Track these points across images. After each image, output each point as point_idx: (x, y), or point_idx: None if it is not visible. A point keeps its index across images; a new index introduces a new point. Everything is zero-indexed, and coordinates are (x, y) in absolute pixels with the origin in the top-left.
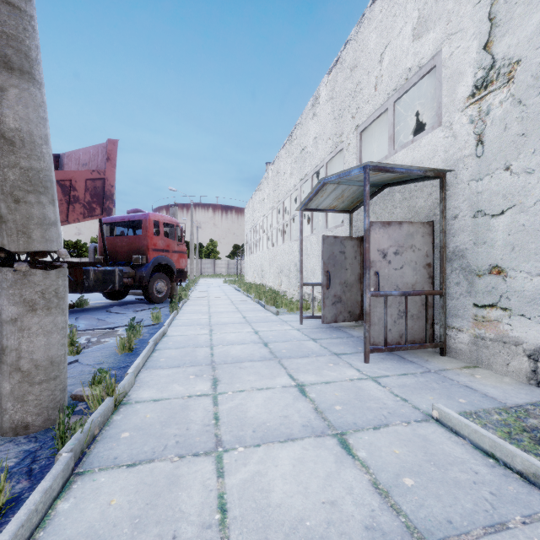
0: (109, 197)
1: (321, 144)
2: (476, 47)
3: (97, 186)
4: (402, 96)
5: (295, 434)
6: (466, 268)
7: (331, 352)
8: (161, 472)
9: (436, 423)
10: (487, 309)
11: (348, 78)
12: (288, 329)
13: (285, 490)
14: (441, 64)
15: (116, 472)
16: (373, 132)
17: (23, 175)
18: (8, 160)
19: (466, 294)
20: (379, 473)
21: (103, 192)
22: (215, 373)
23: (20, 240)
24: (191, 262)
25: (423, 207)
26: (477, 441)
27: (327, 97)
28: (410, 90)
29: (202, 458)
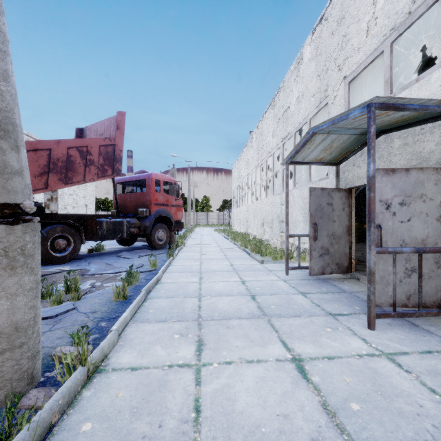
0: (118, 160)
1: (304, 102)
2: None
3: (109, 151)
4: (401, 34)
5: None
6: None
7: (324, 311)
8: None
9: None
10: None
11: (333, 31)
12: (274, 280)
13: None
14: None
15: None
16: (355, 88)
17: None
18: None
19: None
20: None
21: (113, 156)
22: (201, 332)
23: None
24: (188, 214)
25: (433, 152)
26: None
27: (311, 56)
28: (413, 25)
29: None
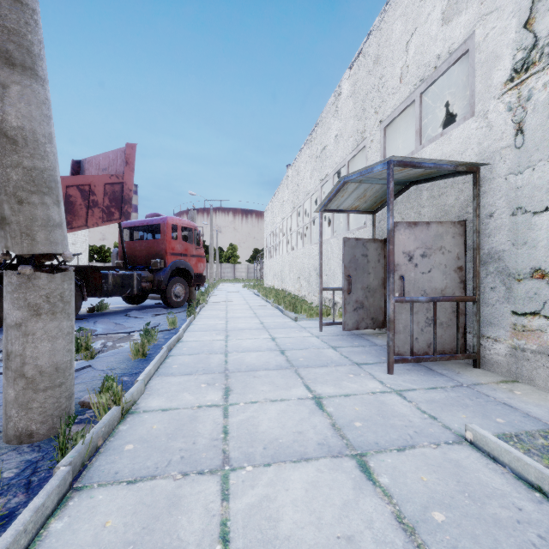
0: (127, 202)
1: (342, 142)
2: (515, 26)
3: (116, 191)
4: (429, 86)
5: (310, 453)
6: (503, 272)
7: (351, 361)
8: (162, 492)
9: (470, 447)
10: (528, 317)
11: (370, 71)
12: (306, 336)
13: (295, 520)
14: (474, 48)
15: (115, 489)
16: (398, 128)
17: (26, 175)
18: (11, 160)
19: (503, 300)
20: (403, 504)
21: (121, 197)
22: (228, 382)
23: (24, 242)
24: (210, 267)
25: (453, 206)
26: (519, 471)
27: (349, 92)
28: (439, 79)
29: (206, 477)
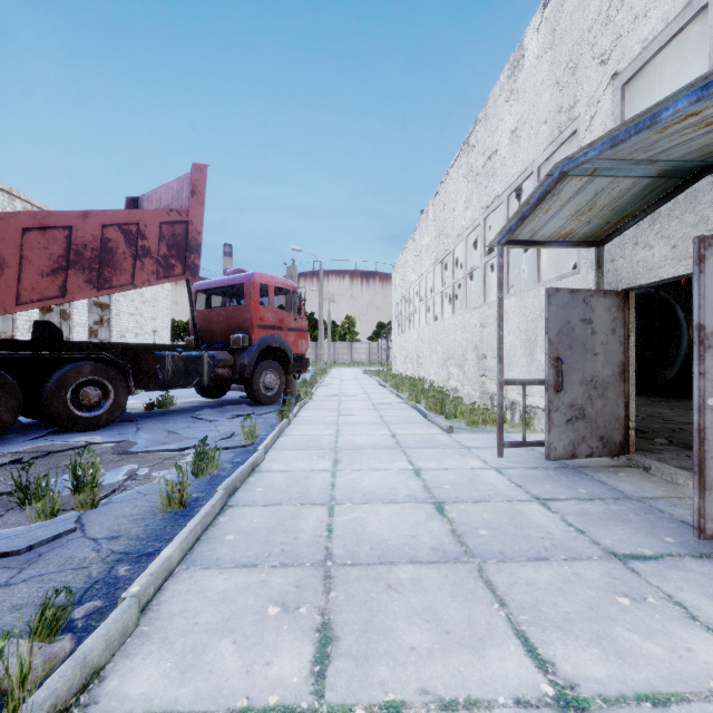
0: (194, 249)
1: (526, 138)
2: None
3: (177, 233)
4: None
5: None
6: None
7: (599, 546)
8: None
9: None
10: None
11: None
12: (477, 467)
13: None
14: None
15: None
16: None
17: None
18: None
19: None
20: None
21: (186, 242)
22: (329, 601)
23: None
24: (319, 346)
25: None
26: None
27: (541, 49)
28: None
29: None
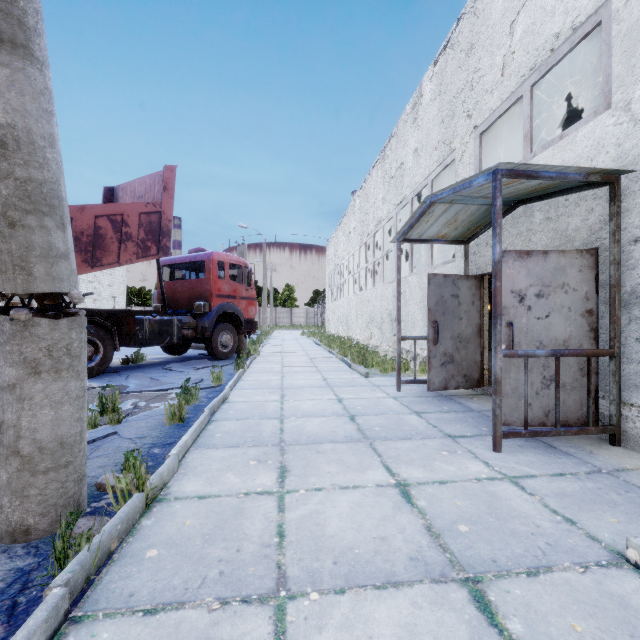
0: (166, 234)
1: (423, 157)
2: None
3: (152, 221)
4: (543, 76)
5: (399, 573)
6: None
7: (443, 433)
8: (191, 631)
9: (636, 573)
10: None
11: (461, 64)
12: (381, 397)
13: None
14: (610, 18)
15: (126, 624)
16: (493, 138)
17: (19, 188)
18: None
19: None
20: None
21: (159, 228)
22: (284, 458)
23: (18, 277)
24: (263, 311)
25: (579, 230)
26: None
27: (432, 95)
28: (557, 66)
29: (254, 608)
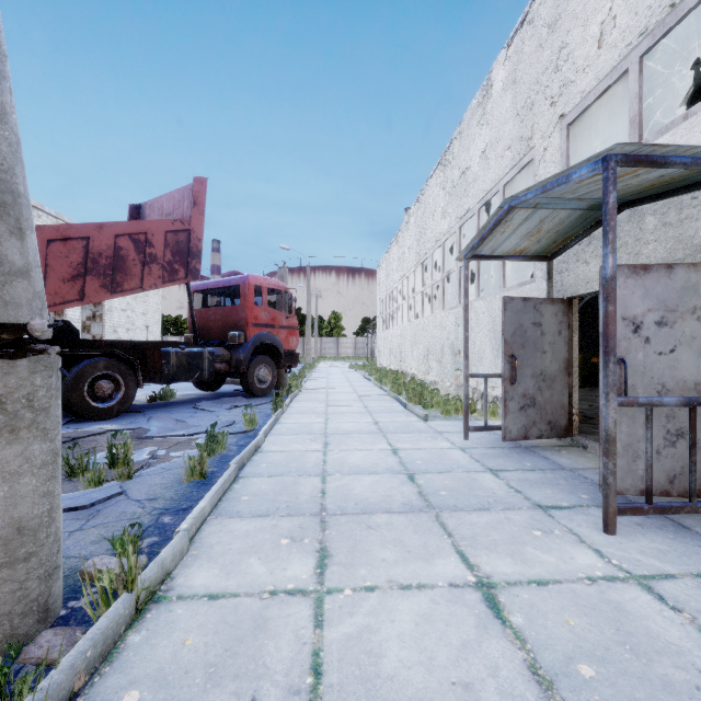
0: (195, 255)
1: (493, 159)
2: None
3: (180, 241)
4: (658, 41)
5: None
6: None
7: (530, 501)
8: None
9: None
10: None
11: (543, 42)
12: (445, 447)
13: None
14: None
15: None
16: (578, 135)
17: None
18: None
19: None
20: None
21: (188, 249)
22: (325, 536)
23: None
24: (307, 341)
25: None
26: None
27: (505, 83)
28: (678, 26)
29: None
